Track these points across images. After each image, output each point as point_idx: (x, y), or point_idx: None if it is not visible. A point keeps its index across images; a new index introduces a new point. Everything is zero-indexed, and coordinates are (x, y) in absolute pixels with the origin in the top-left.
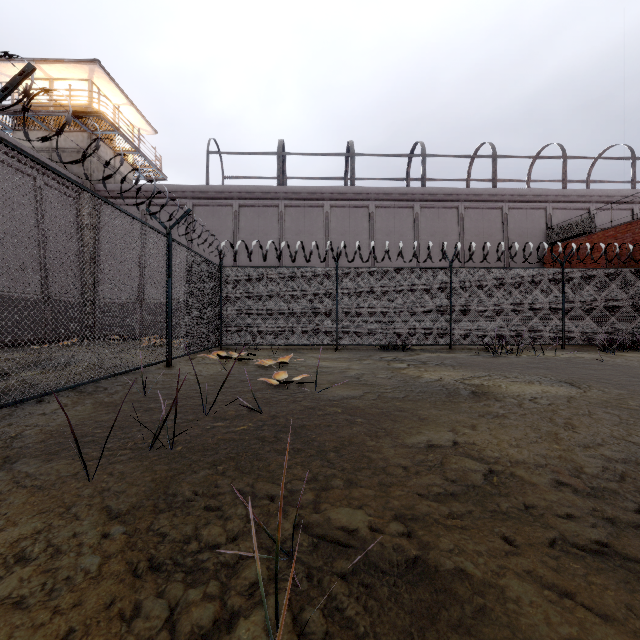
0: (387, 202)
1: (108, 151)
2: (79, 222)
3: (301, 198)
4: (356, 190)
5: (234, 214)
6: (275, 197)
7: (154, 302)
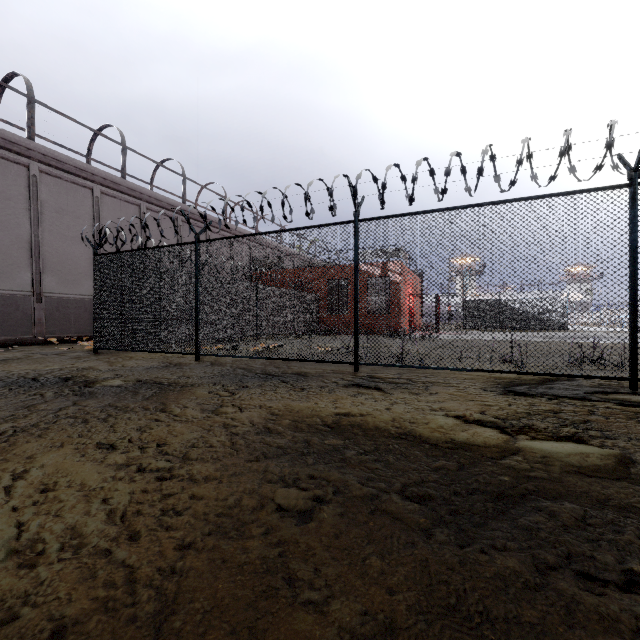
0: (157, 207)
1: None
2: None
3: (65, 169)
4: (131, 185)
5: None
6: (25, 153)
7: None
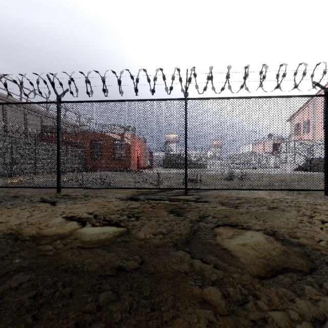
0: None
1: None
2: None
3: None
4: None
5: None
6: None
7: None
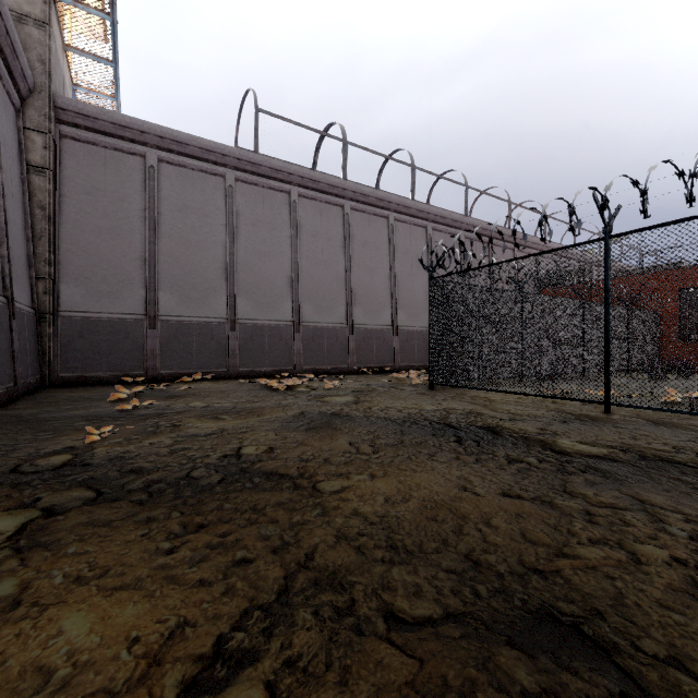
0: (441, 226)
1: (59, 40)
2: (23, 158)
3: (368, 202)
4: (419, 207)
5: (292, 205)
6: (341, 194)
7: (177, 320)
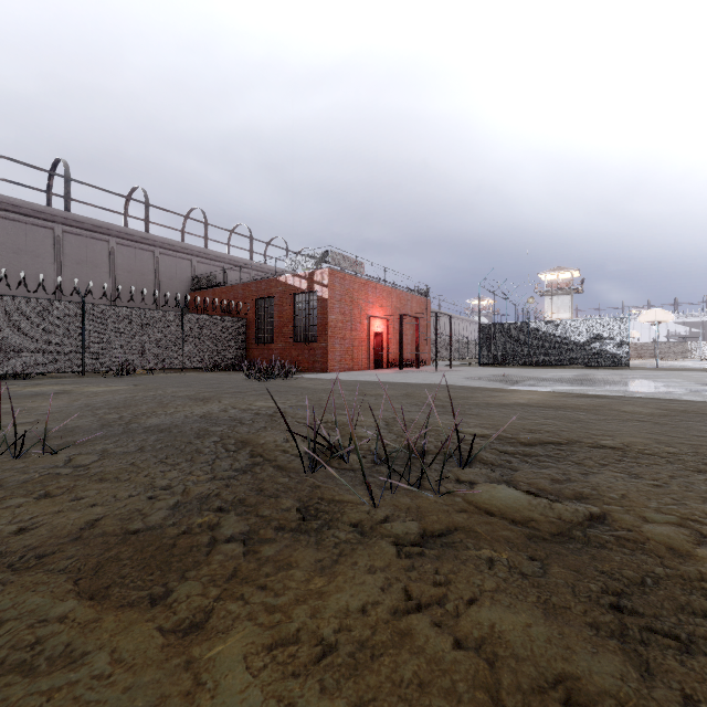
0: (15, 215)
1: None
2: None
3: None
4: None
5: None
6: None
7: None
